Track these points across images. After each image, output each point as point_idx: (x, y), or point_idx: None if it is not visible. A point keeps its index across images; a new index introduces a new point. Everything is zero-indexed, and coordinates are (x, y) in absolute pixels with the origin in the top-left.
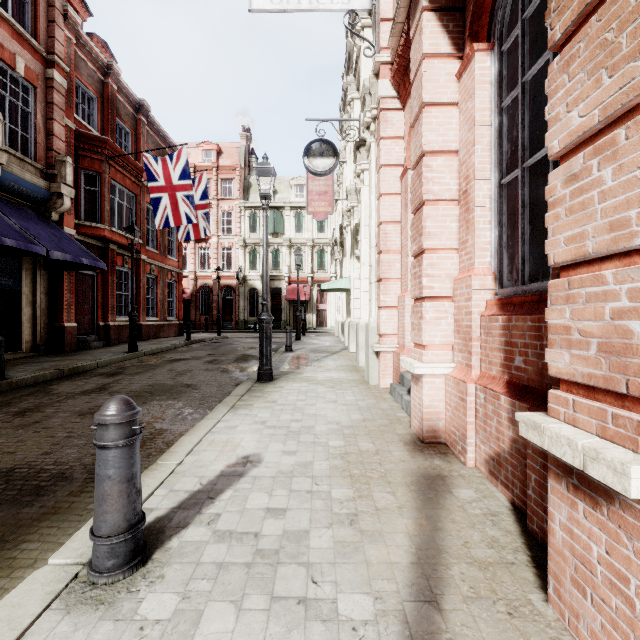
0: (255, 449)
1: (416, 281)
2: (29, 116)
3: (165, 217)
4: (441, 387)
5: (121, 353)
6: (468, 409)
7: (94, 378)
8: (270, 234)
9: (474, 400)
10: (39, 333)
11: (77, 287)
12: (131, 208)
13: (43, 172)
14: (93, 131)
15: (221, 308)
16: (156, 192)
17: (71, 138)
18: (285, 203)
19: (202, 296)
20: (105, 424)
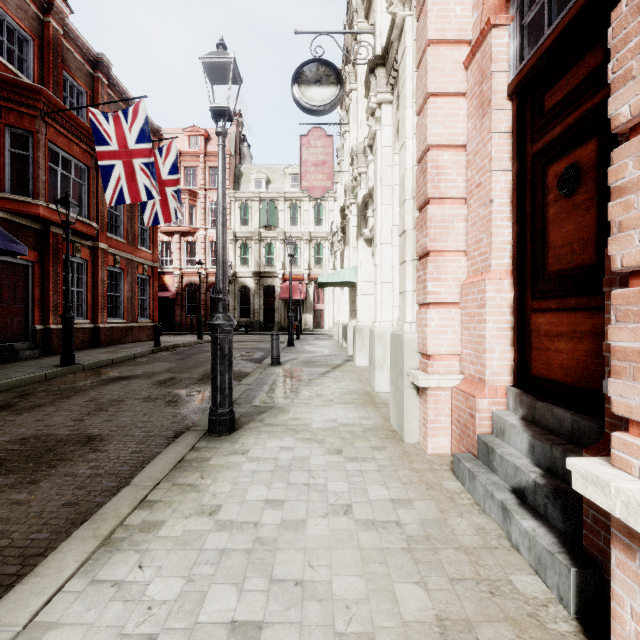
0: None
1: None
2: None
3: (119, 191)
4: None
5: (48, 368)
6: None
7: None
8: (263, 227)
9: None
10: None
11: (0, 280)
12: (82, 183)
13: None
14: (26, 80)
15: (209, 308)
16: (107, 159)
17: None
18: (279, 193)
19: (188, 295)
20: None
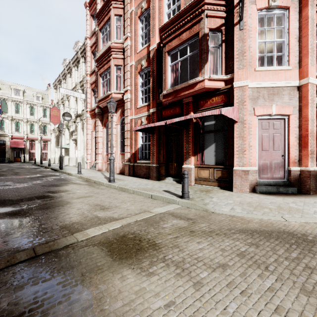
0: None
1: (97, 151)
2: None
3: None
4: (100, 164)
5: None
6: (103, 165)
7: (2, 172)
8: None
9: (104, 164)
10: None
11: None
12: None
13: None
14: None
15: None
16: None
17: None
18: (8, 97)
19: None
20: (80, 163)
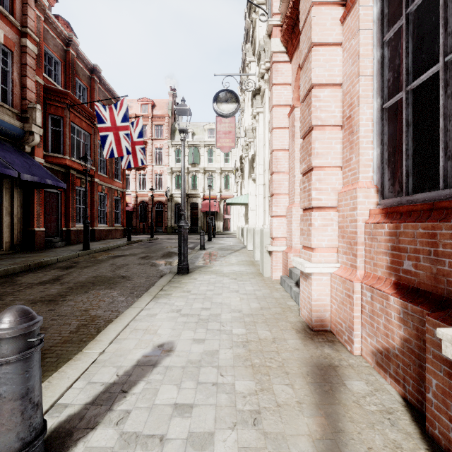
0: (169, 337)
1: (305, 194)
2: (8, 73)
3: (111, 150)
4: (327, 283)
5: (77, 251)
6: (355, 305)
7: (52, 271)
8: (190, 164)
9: (360, 297)
10: (16, 236)
11: (45, 202)
12: (87, 144)
13: (18, 115)
14: (58, 86)
15: (154, 217)
16: (104, 131)
17: (40, 91)
18: (200, 142)
19: (141, 209)
20: None
